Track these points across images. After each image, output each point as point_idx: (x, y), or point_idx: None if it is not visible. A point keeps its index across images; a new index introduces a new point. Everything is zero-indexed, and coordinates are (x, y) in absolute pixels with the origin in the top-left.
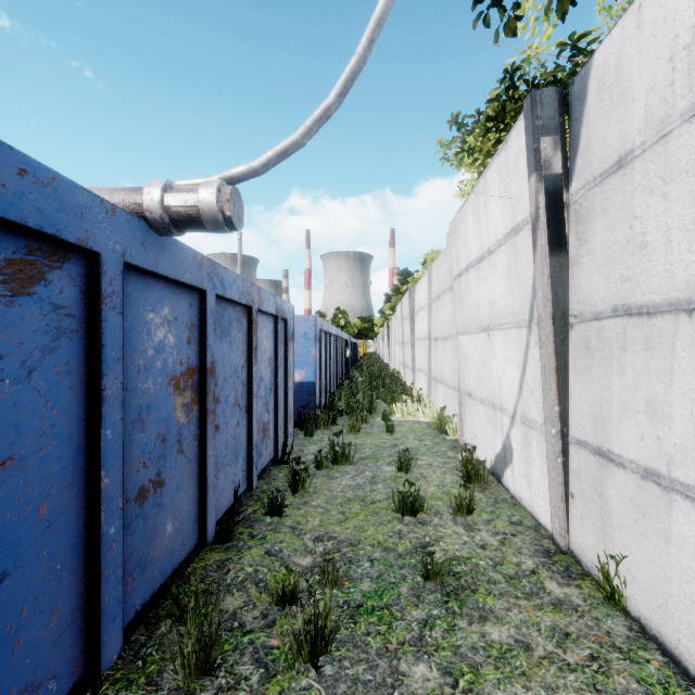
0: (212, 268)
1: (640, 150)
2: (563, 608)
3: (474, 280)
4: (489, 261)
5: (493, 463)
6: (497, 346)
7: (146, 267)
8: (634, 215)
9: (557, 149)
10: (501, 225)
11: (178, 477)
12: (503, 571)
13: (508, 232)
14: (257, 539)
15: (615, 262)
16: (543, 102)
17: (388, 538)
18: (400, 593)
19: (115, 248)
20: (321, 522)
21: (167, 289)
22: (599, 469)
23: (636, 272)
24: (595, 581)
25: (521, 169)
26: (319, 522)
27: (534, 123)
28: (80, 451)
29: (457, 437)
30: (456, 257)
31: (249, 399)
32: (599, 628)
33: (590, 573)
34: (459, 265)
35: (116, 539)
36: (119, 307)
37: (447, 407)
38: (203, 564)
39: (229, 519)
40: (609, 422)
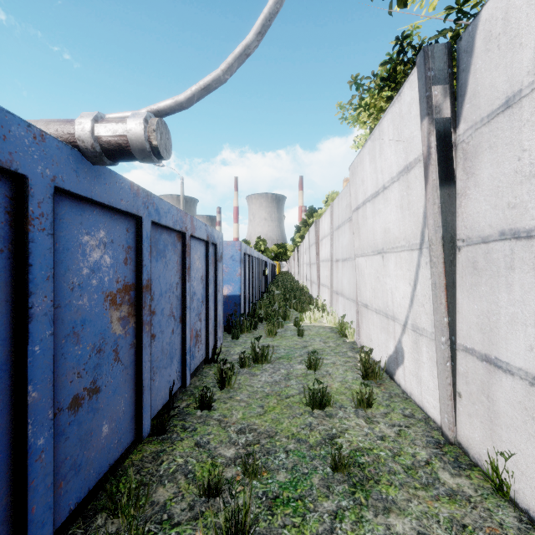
0: (147, 198)
1: (528, 89)
2: (457, 499)
3: (370, 212)
4: (383, 195)
5: (386, 362)
6: (391, 266)
7: (79, 193)
8: (523, 148)
9: (446, 96)
10: (394, 165)
11: (115, 382)
12: (401, 462)
13: (401, 170)
14: (189, 431)
15: (502, 191)
16: (434, 56)
17: (300, 430)
18: (312, 484)
19: (44, 172)
20: (244, 415)
21: (103, 214)
22: (487, 374)
23: (525, 199)
24: (482, 471)
25: (414, 116)
26: (242, 415)
27: (427, 74)
28: (6, 367)
29: (355, 339)
30: (355, 194)
31: (183, 310)
32: (492, 519)
33: (477, 464)
34: (357, 200)
35: (46, 448)
36: (49, 229)
37: (347, 315)
38: (140, 455)
39: (164, 414)
40: (497, 333)
